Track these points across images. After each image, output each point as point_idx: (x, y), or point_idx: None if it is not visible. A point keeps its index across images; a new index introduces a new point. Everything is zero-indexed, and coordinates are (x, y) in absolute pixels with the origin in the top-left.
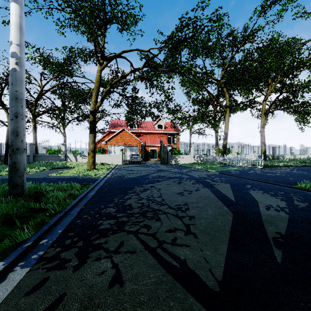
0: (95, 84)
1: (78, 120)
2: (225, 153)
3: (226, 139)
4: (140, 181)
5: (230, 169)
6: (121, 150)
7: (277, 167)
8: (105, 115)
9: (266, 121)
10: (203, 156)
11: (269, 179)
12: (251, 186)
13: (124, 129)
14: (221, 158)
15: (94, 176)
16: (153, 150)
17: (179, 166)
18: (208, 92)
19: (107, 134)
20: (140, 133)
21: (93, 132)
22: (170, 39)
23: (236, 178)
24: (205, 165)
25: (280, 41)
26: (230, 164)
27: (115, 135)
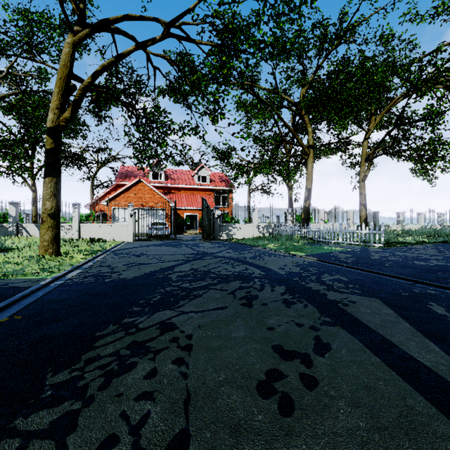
0: (59, 70)
1: (61, 164)
2: (307, 221)
3: (309, 198)
4: (141, 295)
5: (330, 251)
6: (132, 215)
7: (405, 245)
8: (112, 159)
9: (368, 171)
10: (273, 226)
11: (442, 277)
12: (449, 310)
13: (141, 180)
14: (305, 230)
15: (32, 275)
16: (192, 217)
17: (235, 243)
18: (282, 120)
19: (112, 189)
20: (170, 188)
21: (52, 175)
22: (219, 12)
23: (366, 274)
24: (280, 242)
25: (399, 37)
26: (321, 239)
27: (125, 190)
